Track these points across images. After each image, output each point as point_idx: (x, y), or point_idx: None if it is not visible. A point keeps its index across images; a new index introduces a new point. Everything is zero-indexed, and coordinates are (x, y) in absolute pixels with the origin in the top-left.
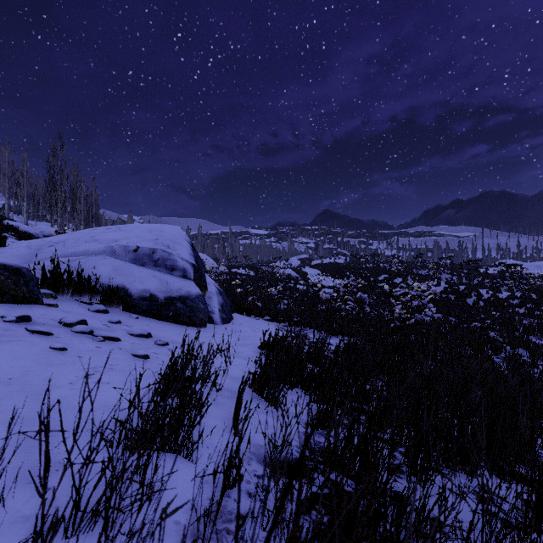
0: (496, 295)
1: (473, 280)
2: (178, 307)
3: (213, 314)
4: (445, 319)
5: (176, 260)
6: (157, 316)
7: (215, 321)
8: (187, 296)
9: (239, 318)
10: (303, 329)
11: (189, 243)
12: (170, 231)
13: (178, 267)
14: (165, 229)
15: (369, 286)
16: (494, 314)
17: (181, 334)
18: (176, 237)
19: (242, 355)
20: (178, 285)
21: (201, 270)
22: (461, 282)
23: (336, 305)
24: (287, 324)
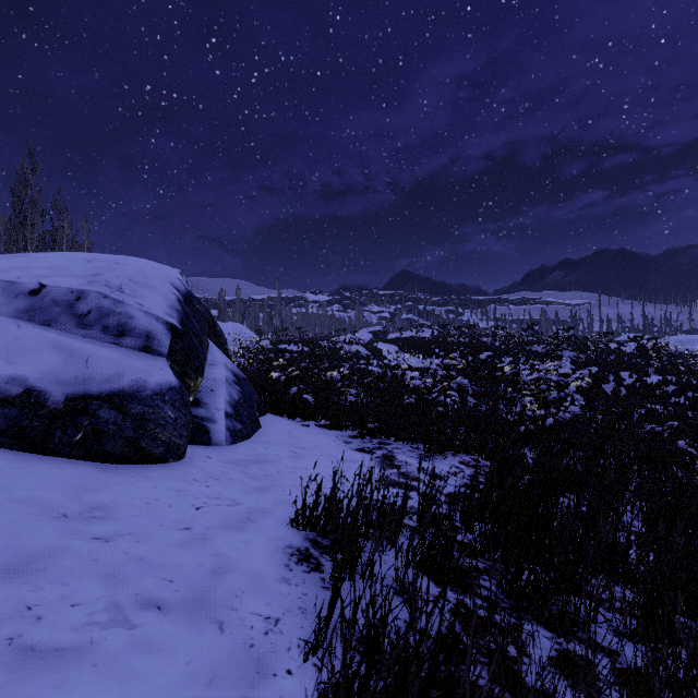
0: (643, 380)
1: (606, 359)
2: (102, 419)
3: (212, 423)
4: (592, 416)
5: (133, 314)
6: (36, 445)
7: (213, 438)
8: (130, 392)
9: (272, 425)
10: (384, 442)
11: (178, 290)
12: (136, 264)
13: (134, 330)
14: (126, 261)
15: (467, 367)
16: (657, 408)
17: (54, 510)
18: (146, 275)
19: (222, 587)
20: (115, 366)
21: (194, 337)
22: (592, 362)
23: (431, 396)
24: (356, 433)
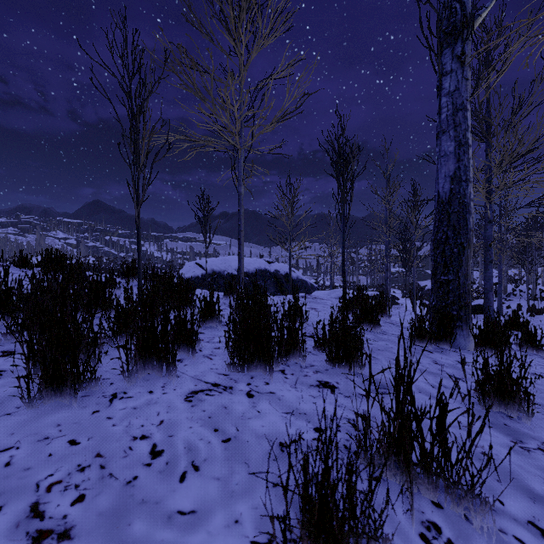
0: None
1: None
2: None
3: None
4: None
5: None
6: None
7: None
8: None
9: None
10: None
11: None
12: None
13: None
14: None
15: None
16: None
17: None
18: None
19: None
20: None
21: None
22: None
23: None
24: None
